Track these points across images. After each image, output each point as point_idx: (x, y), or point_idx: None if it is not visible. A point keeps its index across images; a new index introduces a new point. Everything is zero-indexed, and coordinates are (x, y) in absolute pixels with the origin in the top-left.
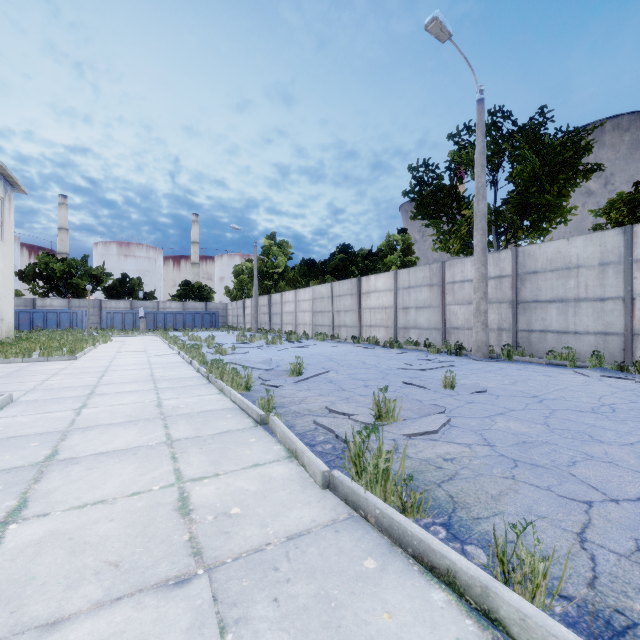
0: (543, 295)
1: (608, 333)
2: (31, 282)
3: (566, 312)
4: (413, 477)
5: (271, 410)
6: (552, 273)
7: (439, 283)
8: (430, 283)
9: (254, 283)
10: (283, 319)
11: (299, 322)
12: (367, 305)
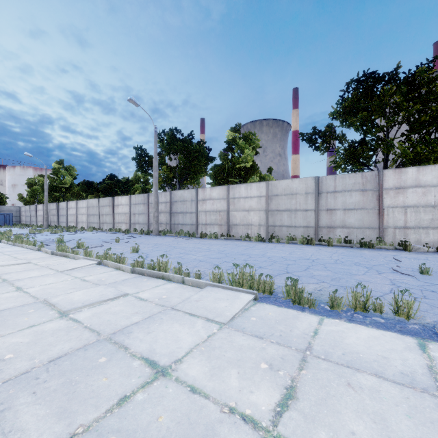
0: (178, 210)
1: (193, 224)
2: None
3: (183, 217)
4: None
5: (42, 246)
6: (180, 202)
7: (147, 203)
8: (144, 203)
9: (45, 194)
10: (68, 219)
11: (79, 221)
12: (117, 212)
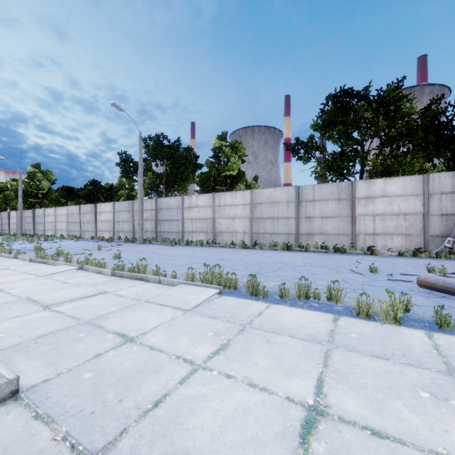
0: (164, 218)
1: (179, 232)
2: None
3: (169, 224)
4: None
5: (19, 254)
6: (166, 210)
7: (132, 210)
8: (128, 210)
9: (19, 200)
10: (45, 227)
11: (58, 229)
12: (100, 219)
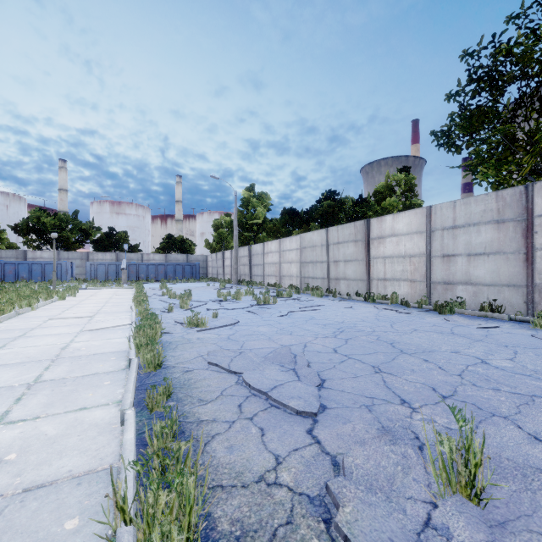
0: None
1: None
2: (25, 236)
3: None
4: None
5: None
6: None
7: (518, 217)
8: (498, 218)
9: (234, 234)
10: (265, 270)
11: (284, 274)
12: (379, 253)
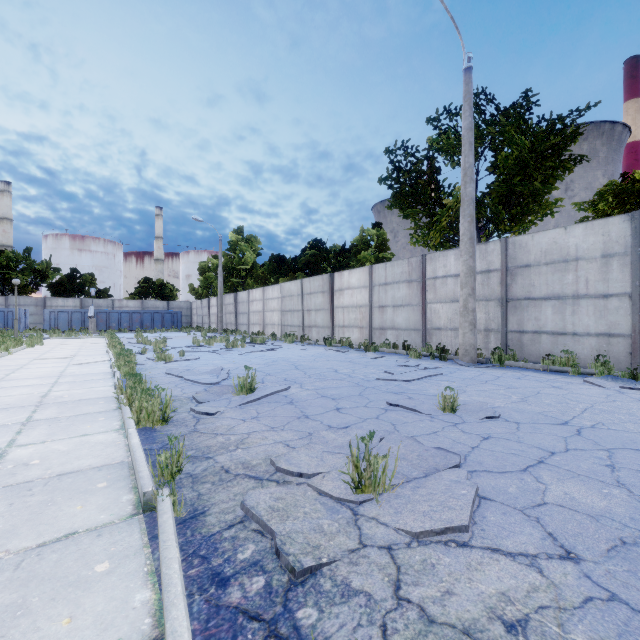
0: (537, 291)
1: (612, 334)
2: None
3: (563, 311)
4: None
5: (161, 486)
6: (547, 266)
7: (419, 279)
8: (409, 279)
9: (219, 280)
10: (250, 319)
11: (267, 322)
12: (340, 303)
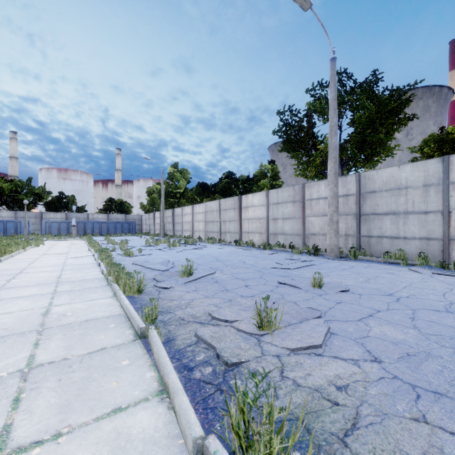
0: (380, 209)
1: (430, 238)
2: None
3: (397, 222)
4: (309, 426)
5: (150, 324)
6: (387, 192)
7: (300, 200)
8: (293, 200)
9: (161, 200)
10: (183, 227)
11: (195, 229)
12: (246, 216)
